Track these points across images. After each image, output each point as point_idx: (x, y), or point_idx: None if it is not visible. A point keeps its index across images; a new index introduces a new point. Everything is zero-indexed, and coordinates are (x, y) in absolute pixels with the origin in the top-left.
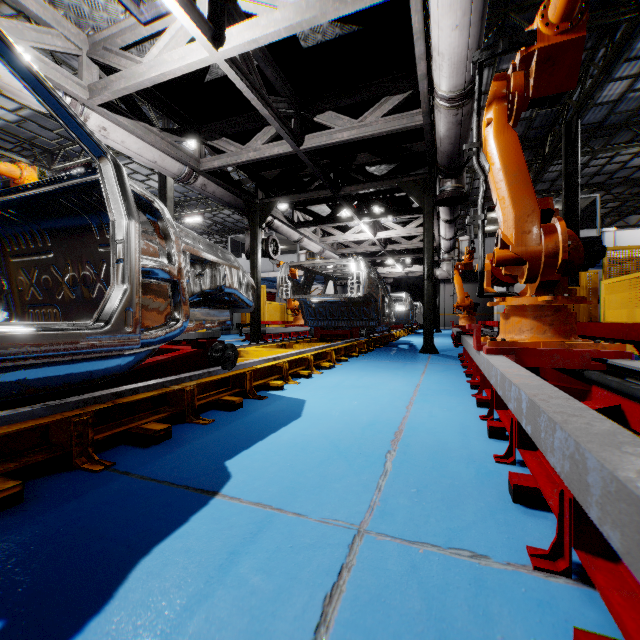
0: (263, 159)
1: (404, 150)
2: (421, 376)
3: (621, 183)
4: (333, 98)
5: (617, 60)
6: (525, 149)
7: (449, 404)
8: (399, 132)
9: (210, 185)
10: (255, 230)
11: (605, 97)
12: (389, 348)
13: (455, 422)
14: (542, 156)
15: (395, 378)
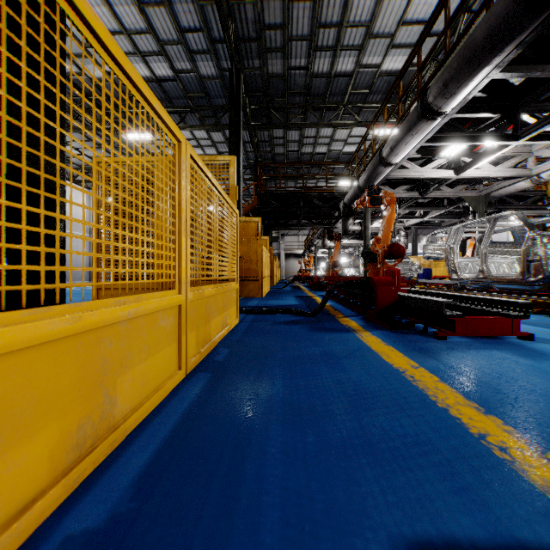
0: None
1: None
2: None
3: None
4: None
5: None
6: None
7: None
8: None
9: None
10: None
11: None
12: None
13: None
14: None
15: None
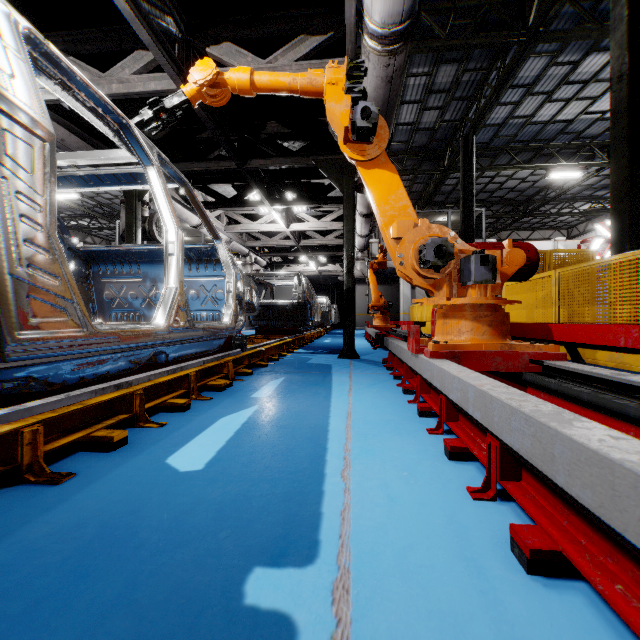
0: (133, 96)
1: (321, 124)
2: (349, 396)
3: (499, 202)
4: (233, 27)
5: (505, 85)
6: (428, 160)
7: (406, 457)
8: (316, 99)
9: (55, 128)
10: (133, 202)
11: (493, 119)
12: (304, 352)
13: (438, 515)
14: (442, 168)
15: (315, 402)
